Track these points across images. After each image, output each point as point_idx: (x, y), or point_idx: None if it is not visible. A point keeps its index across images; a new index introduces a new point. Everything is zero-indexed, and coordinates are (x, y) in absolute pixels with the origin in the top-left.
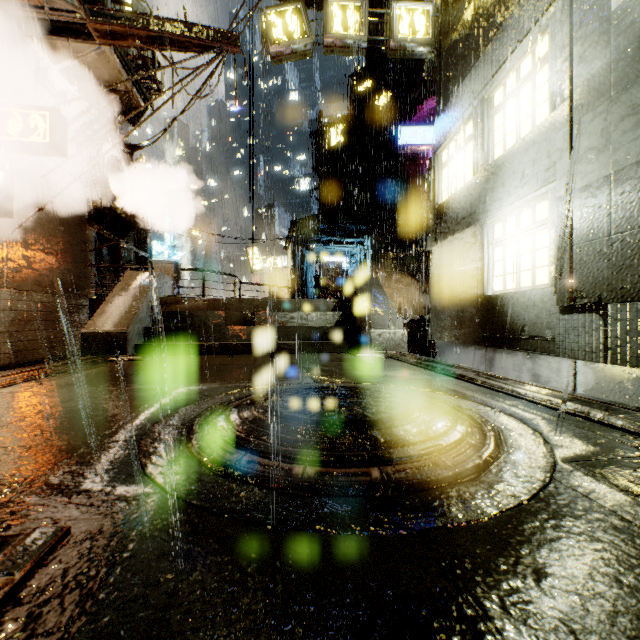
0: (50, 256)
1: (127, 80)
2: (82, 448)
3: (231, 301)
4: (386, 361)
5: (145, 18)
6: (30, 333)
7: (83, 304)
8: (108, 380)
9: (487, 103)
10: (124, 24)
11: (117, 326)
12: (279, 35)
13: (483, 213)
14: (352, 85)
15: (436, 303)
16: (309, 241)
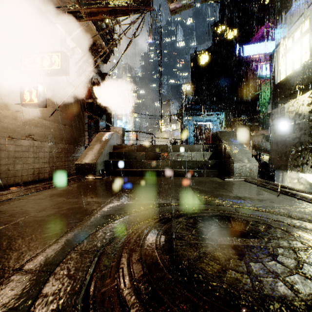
0: (67, 126)
1: (97, 34)
2: None
3: (149, 146)
4: (247, 185)
5: (106, 1)
6: (58, 163)
7: (82, 149)
8: (76, 193)
9: None
10: (96, 6)
11: (91, 160)
12: None
13: None
14: (213, 30)
15: (276, 146)
16: (190, 115)
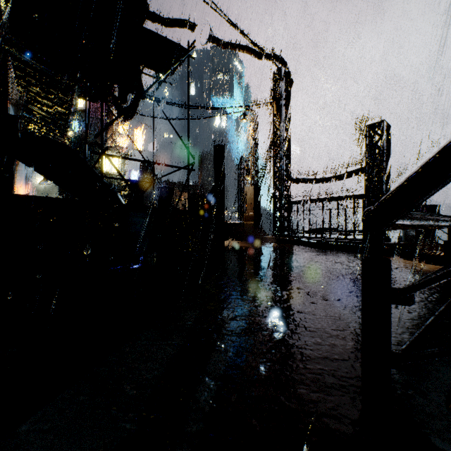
0: None
1: None
2: None
3: None
4: None
5: None
6: None
7: None
8: None
9: None
10: None
11: None
12: None
13: None
14: None
15: None
16: None
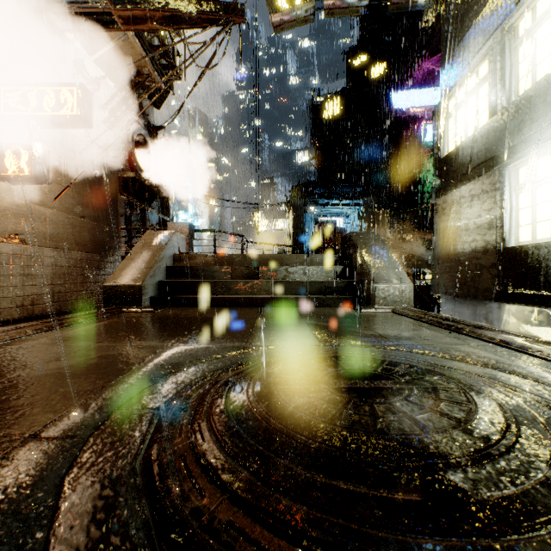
0: (87, 220)
1: (145, 57)
2: (5, 450)
3: (237, 257)
4: (395, 318)
5: (160, 0)
6: (69, 286)
7: (115, 261)
8: (111, 334)
9: (509, 35)
10: (142, 8)
11: (134, 280)
12: (281, 4)
13: (504, 156)
14: (347, 61)
15: (441, 257)
16: (308, 204)
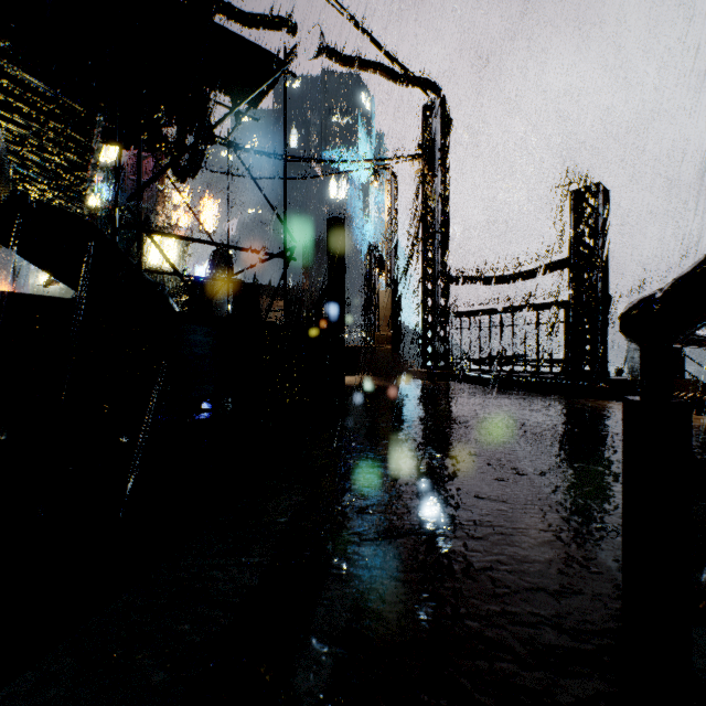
0: None
1: None
2: None
3: None
4: None
5: None
6: None
7: None
8: None
9: None
10: None
11: None
12: None
13: None
14: None
15: None
16: None
